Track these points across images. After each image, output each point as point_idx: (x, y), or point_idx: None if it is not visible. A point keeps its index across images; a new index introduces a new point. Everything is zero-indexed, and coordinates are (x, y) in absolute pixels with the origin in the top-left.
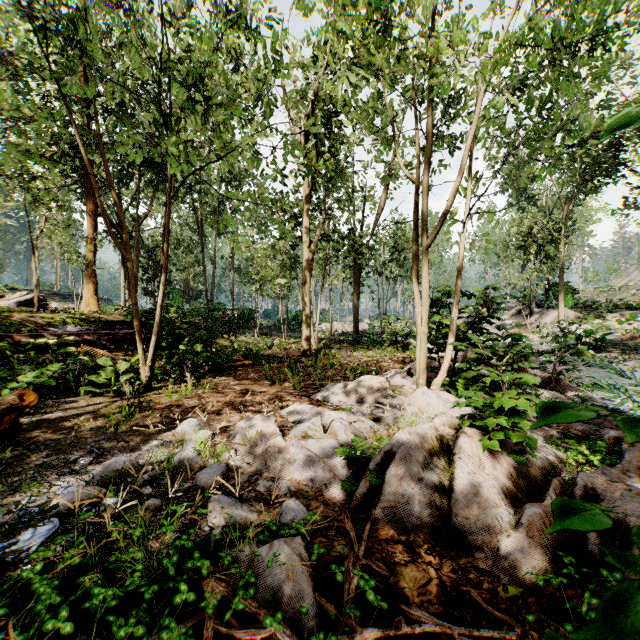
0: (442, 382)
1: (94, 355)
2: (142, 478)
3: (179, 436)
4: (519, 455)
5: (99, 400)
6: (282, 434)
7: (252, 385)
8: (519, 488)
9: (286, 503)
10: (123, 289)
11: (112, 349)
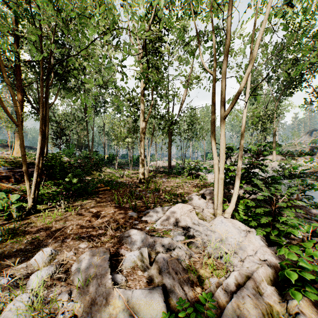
0: (232, 211)
1: (2, 187)
2: None
3: (30, 269)
4: None
5: None
6: (116, 265)
7: (105, 207)
8: None
9: None
10: None
11: (23, 180)
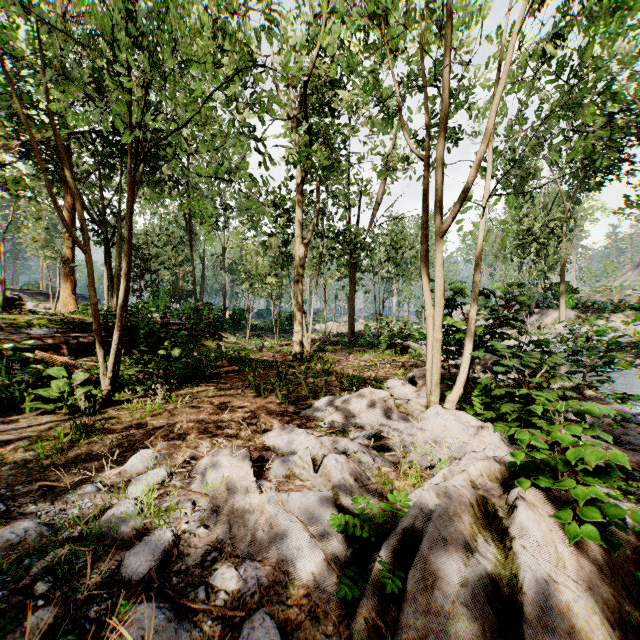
0: (458, 399)
1: (53, 363)
2: (41, 563)
3: (126, 476)
4: (605, 532)
5: (46, 419)
6: (260, 472)
7: (234, 397)
8: (618, 596)
9: (248, 627)
10: (106, 288)
11: (82, 354)
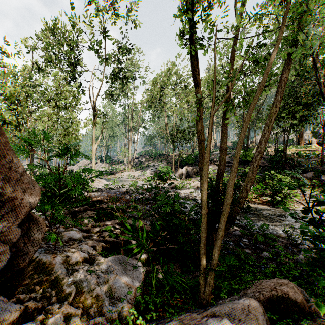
0: None
1: None
2: None
3: None
4: None
5: None
6: None
7: None
8: None
9: None
10: None
11: None
